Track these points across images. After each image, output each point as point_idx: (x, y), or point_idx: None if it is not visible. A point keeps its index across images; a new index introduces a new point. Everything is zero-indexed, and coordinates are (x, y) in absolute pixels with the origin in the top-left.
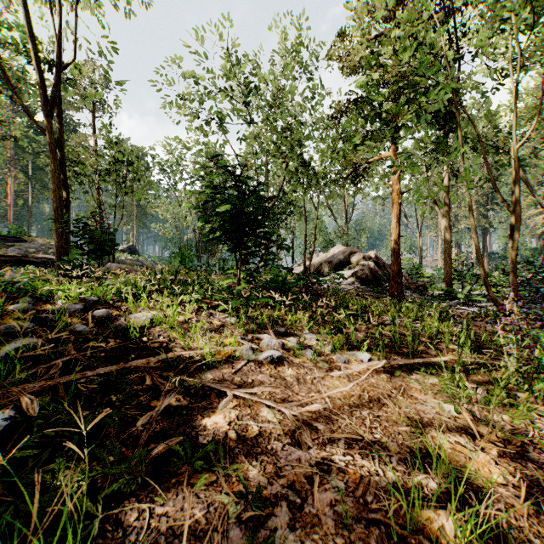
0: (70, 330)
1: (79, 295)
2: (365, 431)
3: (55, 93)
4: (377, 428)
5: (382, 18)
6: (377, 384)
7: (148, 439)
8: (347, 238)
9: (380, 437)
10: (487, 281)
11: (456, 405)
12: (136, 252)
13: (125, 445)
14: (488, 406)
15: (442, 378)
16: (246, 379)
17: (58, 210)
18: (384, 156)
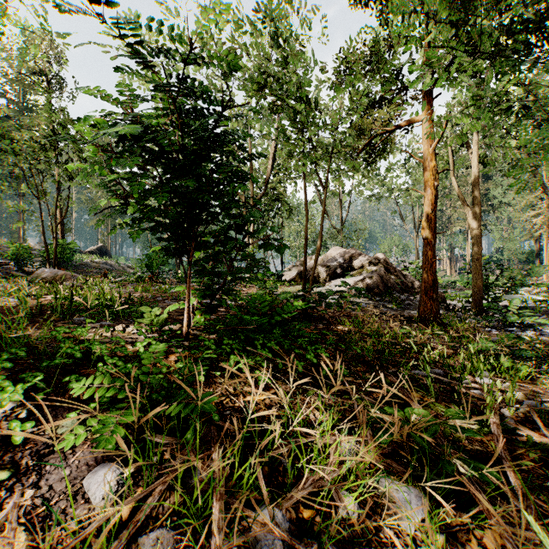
0: None
1: None
2: None
3: None
4: None
5: None
6: None
7: None
8: (342, 239)
9: None
10: None
11: None
12: (107, 253)
13: None
14: None
15: None
16: None
17: None
18: (413, 121)
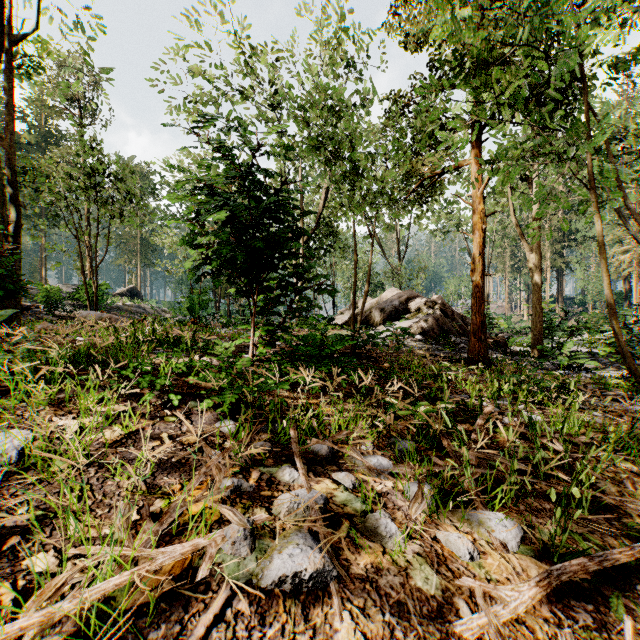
0: None
1: None
2: None
3: None
4: None
5: None
6: None
7: None
8: (400, 279)
9: None
10: (621, 340)
11: None
12: (138, 296)
13: None
14: None
15: None
16: None
17: None
18: (462, 165)
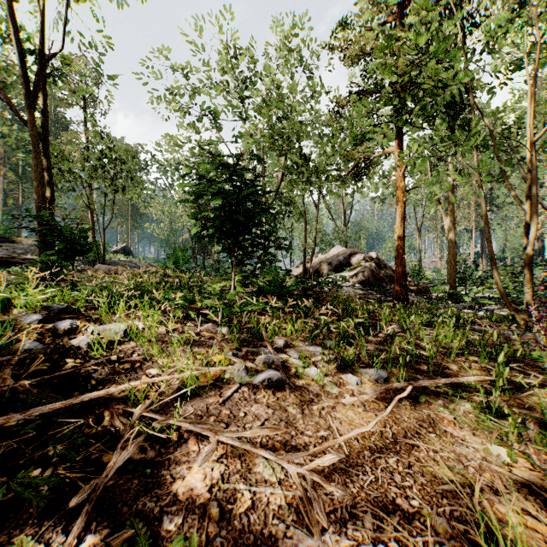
0: (17, 348)
1: (47, 301)
2: (398, 494)
3: (37, 82)
4: (412, 488)
5: (386, 4)
6: (400, 415)
7: (86, 526)
8: (346, 239)
9: (419, 504)
10: (500, 284)
11: (507, 449)
12: (130, 253)
13: (47, 541)
14: (546, 448)
15: (476, 404)
16: (236, 412)
17: (40, 207)
18: (388, 152)
